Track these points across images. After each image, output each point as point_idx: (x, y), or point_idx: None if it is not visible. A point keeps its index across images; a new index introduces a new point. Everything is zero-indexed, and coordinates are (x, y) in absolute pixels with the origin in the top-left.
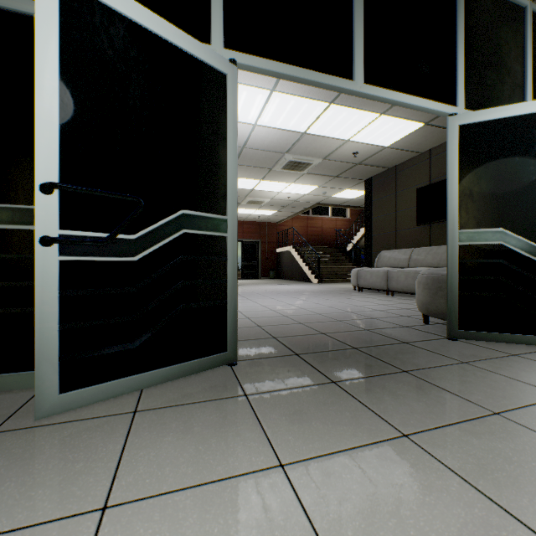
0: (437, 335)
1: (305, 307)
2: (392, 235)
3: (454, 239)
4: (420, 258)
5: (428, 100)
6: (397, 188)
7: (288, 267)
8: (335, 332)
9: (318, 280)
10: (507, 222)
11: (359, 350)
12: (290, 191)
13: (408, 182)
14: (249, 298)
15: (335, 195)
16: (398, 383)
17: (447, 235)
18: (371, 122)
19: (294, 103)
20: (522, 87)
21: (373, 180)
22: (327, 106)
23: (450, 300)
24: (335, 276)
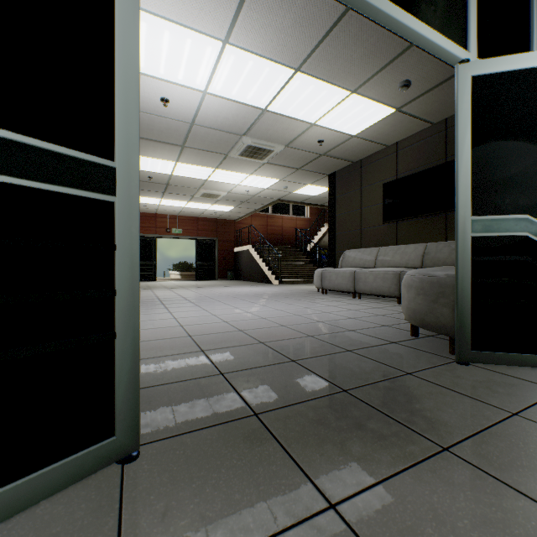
0: (440, 356)
1: (266, 316)
2: (357, 233)
3: (466, 229)
4: (387, 257)
5: (438, 33)
6: (362, 183)
7: (247, 267)
8: (309, 356)
9: (279, 282)
10: (534, 206)
11: (353, 395)
12: (249, 184)
13: (374, 177)
14: (198, 304)
15: (297, 191)
16: (454, 493)
17: (457, 224)
18: (340, 102)
19: (253, 65)
20: (528, 48)
21: (336, 175)
22: (292, 75)
23: (461, 310)
24: (296, 277)
